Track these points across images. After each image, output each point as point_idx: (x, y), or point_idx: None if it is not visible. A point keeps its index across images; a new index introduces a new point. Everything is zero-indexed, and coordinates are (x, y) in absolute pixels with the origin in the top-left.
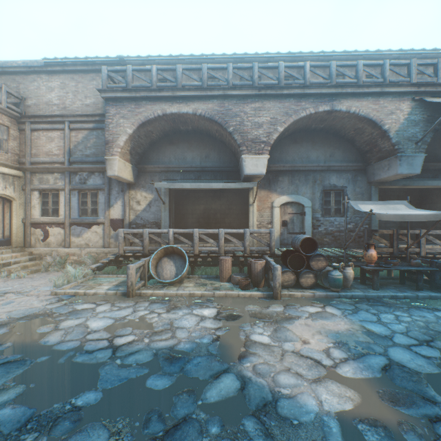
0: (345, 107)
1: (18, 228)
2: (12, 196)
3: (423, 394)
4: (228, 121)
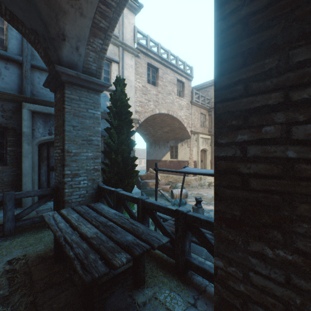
0: None
1: (208, 164)
2: (206, 149)
3: None
4: None
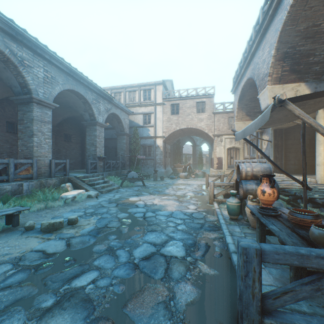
0: None
1: None
2: (238, 147)
3: (124, 205)
4: (254, 73)
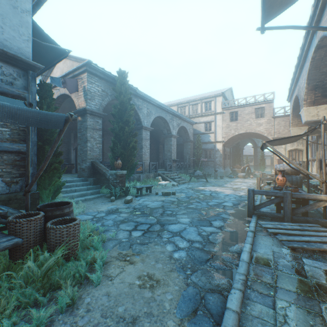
0: (317, 39)
1: None
2: (301, 149)
3: (196, 190)
4: (298, 93)
